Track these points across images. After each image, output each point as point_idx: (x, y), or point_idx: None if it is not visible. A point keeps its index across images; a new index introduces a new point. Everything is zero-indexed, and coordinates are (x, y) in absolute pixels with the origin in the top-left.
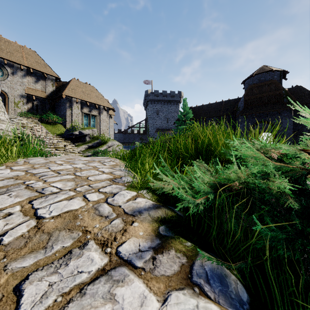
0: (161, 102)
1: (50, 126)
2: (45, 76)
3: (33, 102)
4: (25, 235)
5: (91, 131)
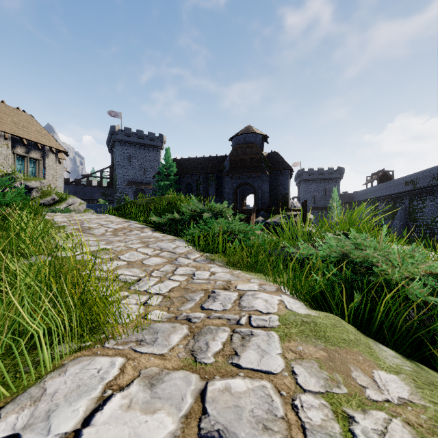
0: (134, 145)
1: None
2: None
3: None
4: (114, 230)
5: (39, 183)
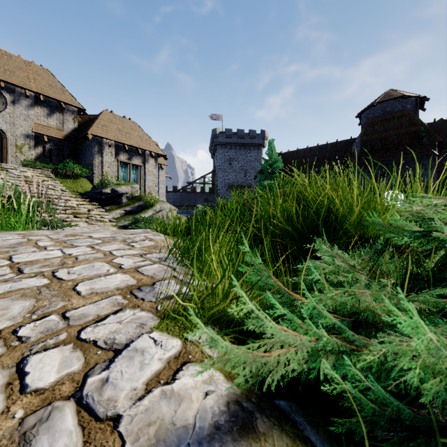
0: (235, 146)
1: (69, 181)
2: (62, 106)
3: (44, 145)
4: None
5: (130, 188)
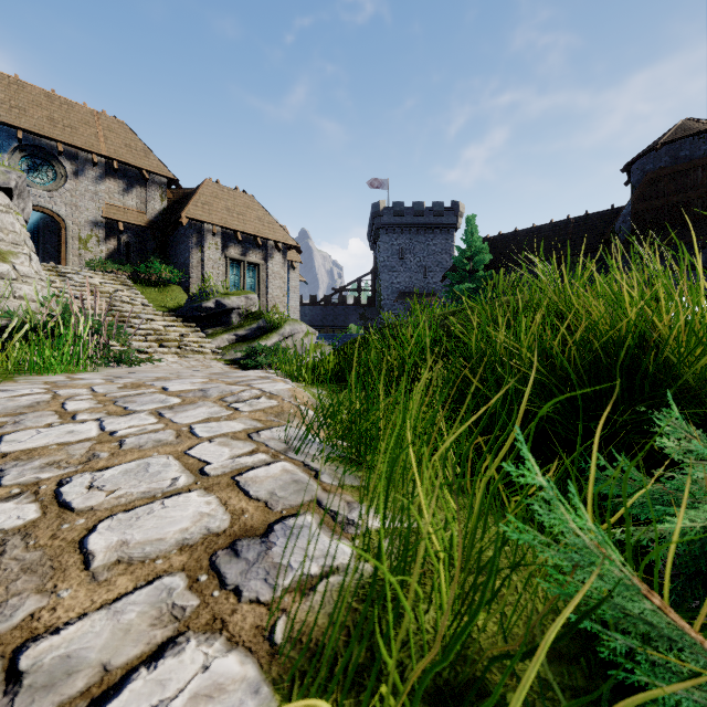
0: (409, 229)
1: (154, 291)
2: (145, 176)
3: (119, 237)
4: None
5: (244, 299)
